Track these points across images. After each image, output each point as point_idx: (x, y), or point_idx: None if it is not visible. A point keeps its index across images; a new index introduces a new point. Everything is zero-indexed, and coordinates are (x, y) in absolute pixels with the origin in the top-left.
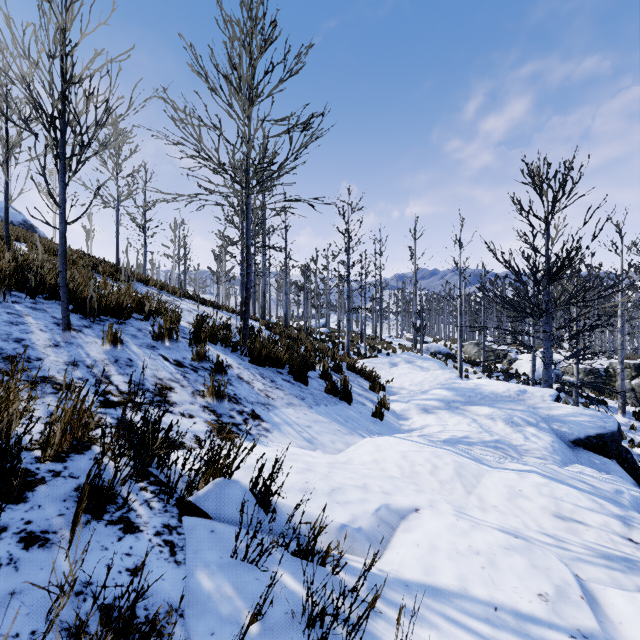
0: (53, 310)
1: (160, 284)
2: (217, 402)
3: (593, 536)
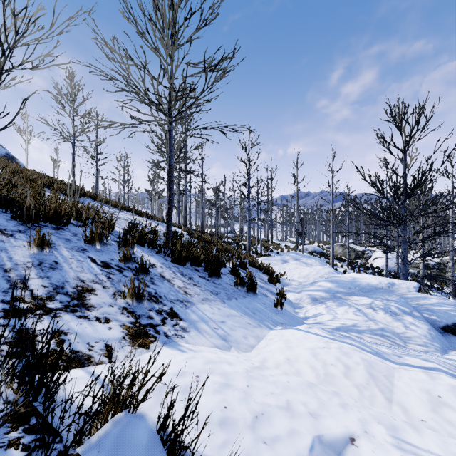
0: None
1: (105, 199)
2: (137, 303)
3: None
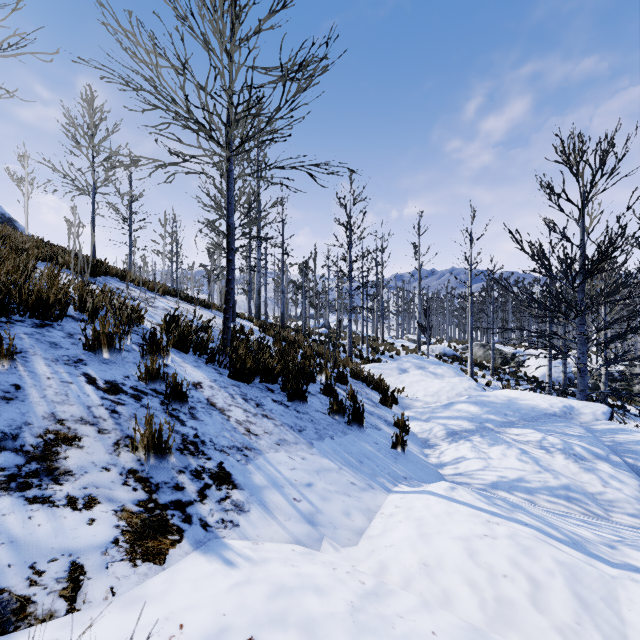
0: None
1: (138, 280)
2: (156, 459)
3: None
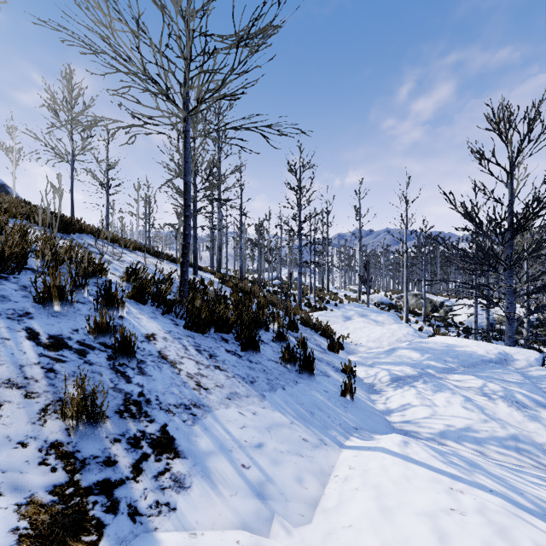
0: None
1: (111, 237)
2: (87, 428)
3: None
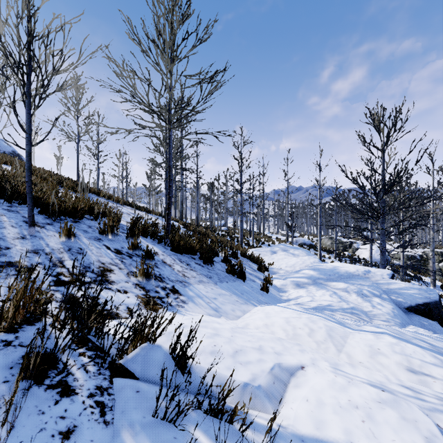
0: (24, 212)
1: (108, 195)
2: (146, 281)
3: (440, 387)
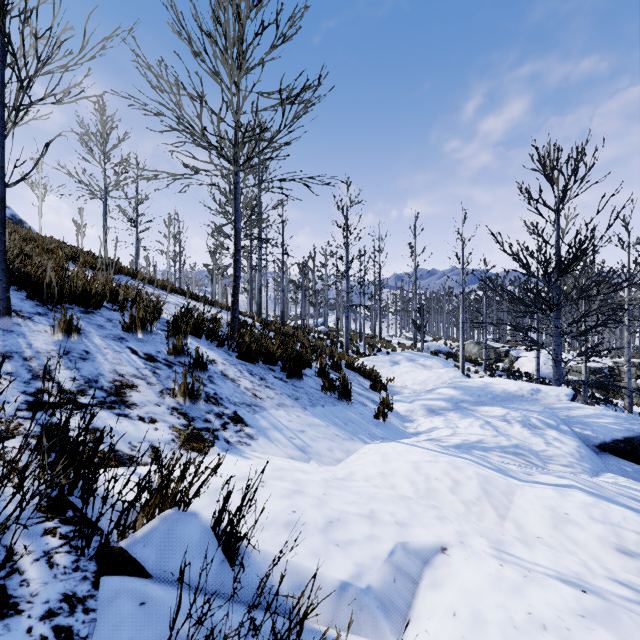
0: None
1: (149, 278)
2: (190, 403)
3: None
